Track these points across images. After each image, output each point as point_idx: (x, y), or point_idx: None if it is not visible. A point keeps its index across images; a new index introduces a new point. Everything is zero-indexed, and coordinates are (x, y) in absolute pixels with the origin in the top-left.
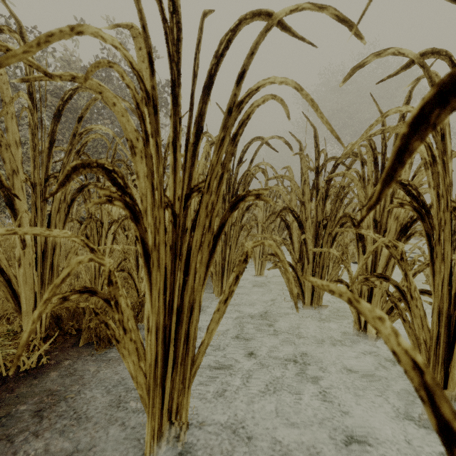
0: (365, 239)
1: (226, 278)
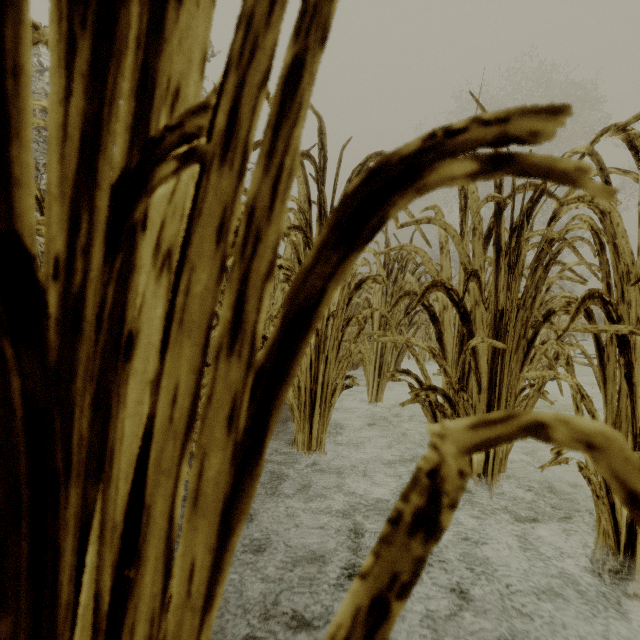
0: (632, 347)
1: (319, 415)
